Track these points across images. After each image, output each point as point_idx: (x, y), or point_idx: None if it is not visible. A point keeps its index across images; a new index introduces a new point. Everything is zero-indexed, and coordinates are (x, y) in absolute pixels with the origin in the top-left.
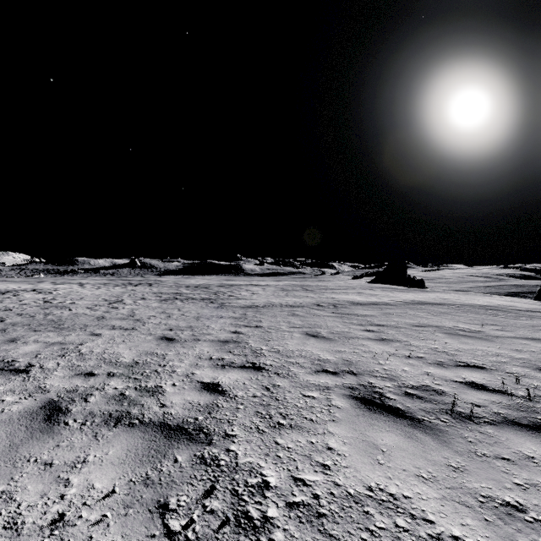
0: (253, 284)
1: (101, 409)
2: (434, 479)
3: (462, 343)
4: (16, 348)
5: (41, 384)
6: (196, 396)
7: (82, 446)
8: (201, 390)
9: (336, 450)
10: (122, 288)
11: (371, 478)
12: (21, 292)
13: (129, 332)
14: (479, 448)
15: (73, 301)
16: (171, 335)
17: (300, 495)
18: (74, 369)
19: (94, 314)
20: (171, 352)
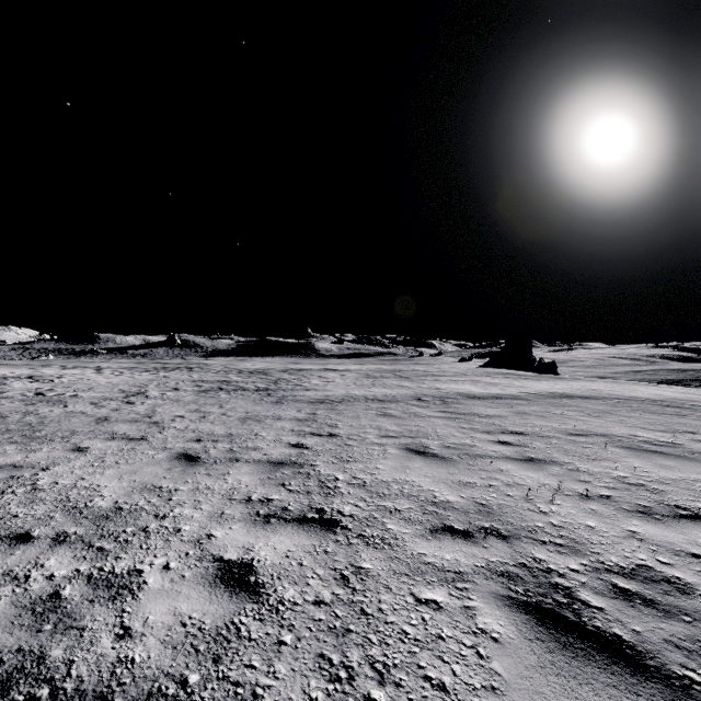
0: (328, 368)
1: None
2: None
3: (661, 467)
4: None
5: None
6: (200, 603)
7: None
8: (215, 582)
9: None
10: (151, 374)
11: None
12: (10, 380)
13: (133, 445)
14: None
15: (76, 393)
16: (196, 450)
17: None
18: (1, 526)
19: (96, 412)
20: (184, 486)
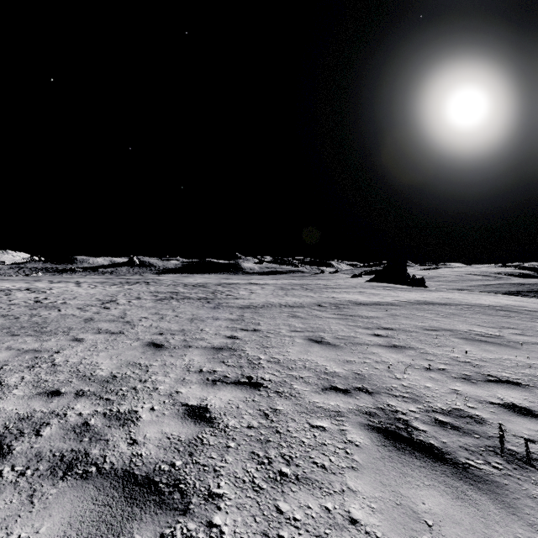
0: (251, 283)
1: (53, 448)
2: None
3: (484, 351)
4: None
5: None
6: (177, 427)
7: (6, 516)
8: (184, 417)
9: (363, 523)
10: (118, 287)
11: None
12: (14, 292)
13: (115, 337)
14: None
15: (65, 301)
16: (160, 340)
17: None
18: (39, 386)
19: (83, 315)
20: (156, 363)
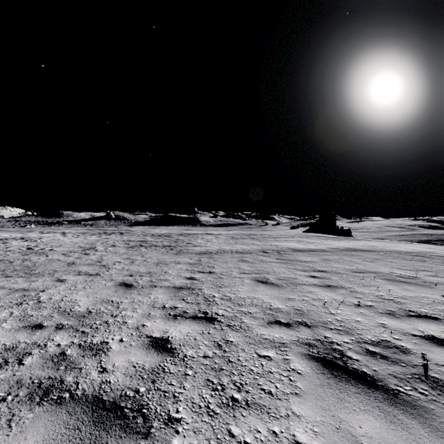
0: (207, 233)
1: (33, 375)
2: None
3: (405, 290)
4: None
5: None
6: (142, 357)
7: None
8: (149, 347)
9: None
10: (97, 237)
11: None
12: (10, 240)
13: (92, 278)
14: None
15: (52, 248)
16: (130, 281)
17: None
18: (24, 320)
19: (66, 259)
20: (126, 300)
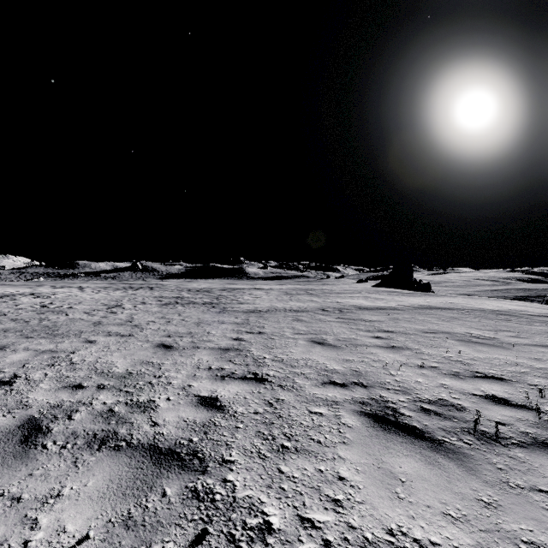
0: (256, 288)
1: (86, 428)
2: (464, 519)
3: (477, 351)
4: (4, 357)
5: (24, 398)
6: (192, 413)
7: (58, 475)
8: (198, 405)
9: (349, 480)
10: (122, 292)
11: (391, 517)
12: (18, 297)
13: (126, 339)
14: (511, 477)
15: (70, 305)
16: (169, 342)
17: (308, 542)
18: (62, 381)
19: (91, 319)
20: (167, 362)
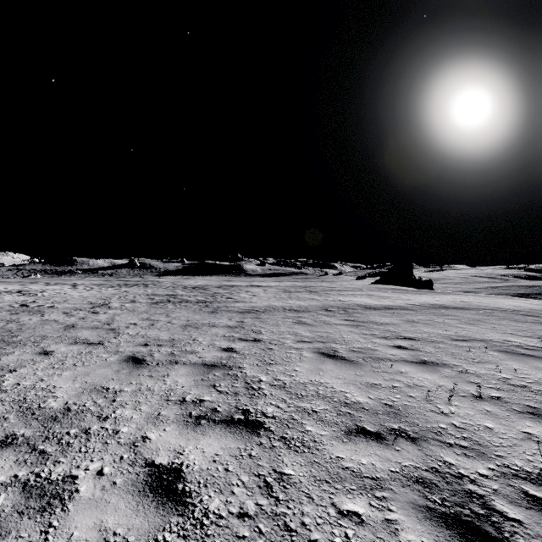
0: (253, 285)
1: None
2: None
3: (537, 369)
4: None
5: None
6: (127, 515)
7: None
8: (144, 490)
9: None
10: (115, 289)
11: None
12: (3, 294)
13: (91, 349)
14: None
15: (53, 304)
16: (142, 353)
17: None
18: None
19: (66, 321)
20: (128, 388)
